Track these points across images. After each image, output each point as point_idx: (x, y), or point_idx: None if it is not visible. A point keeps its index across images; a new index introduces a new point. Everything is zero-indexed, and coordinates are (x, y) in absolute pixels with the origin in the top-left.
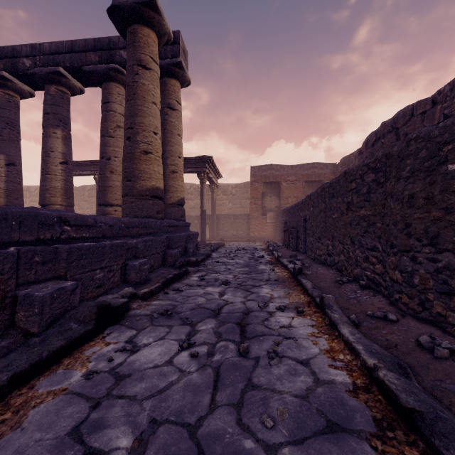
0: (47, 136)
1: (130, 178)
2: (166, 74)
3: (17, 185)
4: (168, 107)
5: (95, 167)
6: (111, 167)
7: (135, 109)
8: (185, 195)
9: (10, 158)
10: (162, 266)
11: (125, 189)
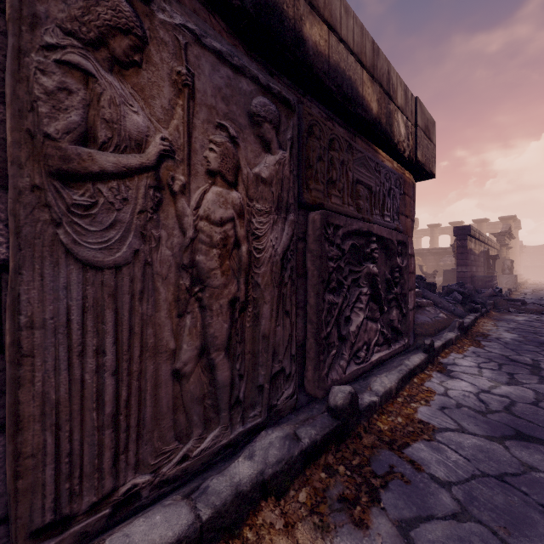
0: None
1: None
2: None
3: None
4: None
5: None
6: None
7: None
8: None
9: None
10: None
11: None
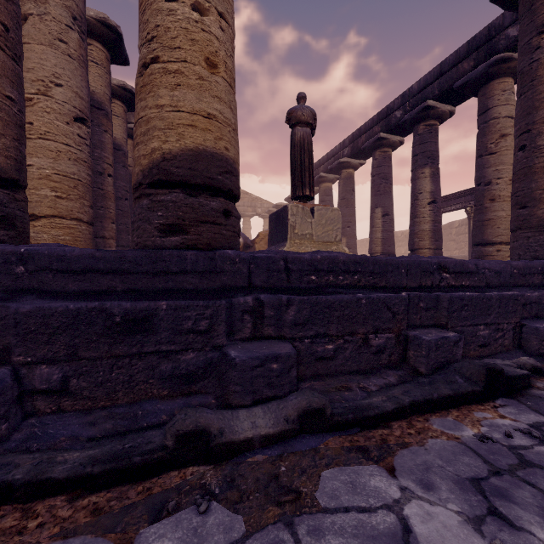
0: (415, 179)
1: (524, 203)
2: None
3: (390, 234)
4: None
5: (466, 198)
6: (491, 194)
7: (533, 101)
8: None
9: (384, 210)
10: None
11: (516, 220)
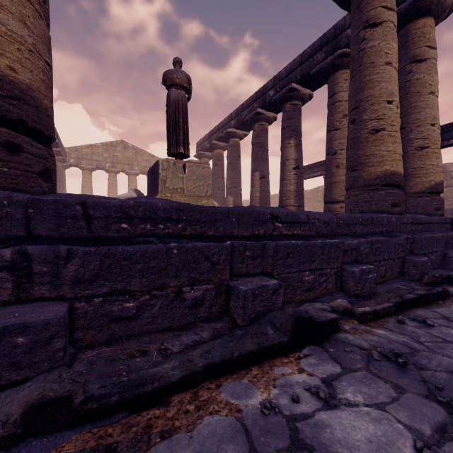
0: (283, 148)
1: (354, 167)
2: (409, 18)
3: (266, 193)
4: (411, 63)
5: (324, 167)
6: (336, 162)
7: (360, 83)
8: (446, 180)
9: (262, 173)
10: (399, 278)
11: (348, 181)
